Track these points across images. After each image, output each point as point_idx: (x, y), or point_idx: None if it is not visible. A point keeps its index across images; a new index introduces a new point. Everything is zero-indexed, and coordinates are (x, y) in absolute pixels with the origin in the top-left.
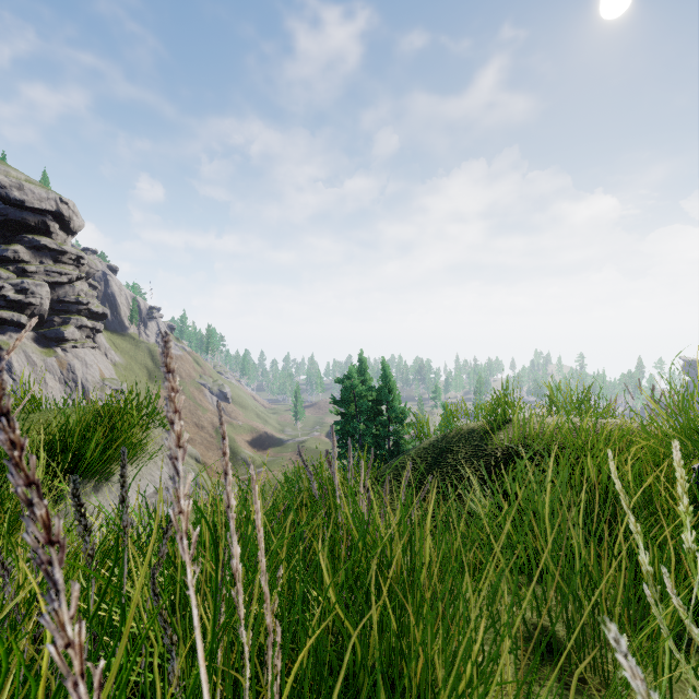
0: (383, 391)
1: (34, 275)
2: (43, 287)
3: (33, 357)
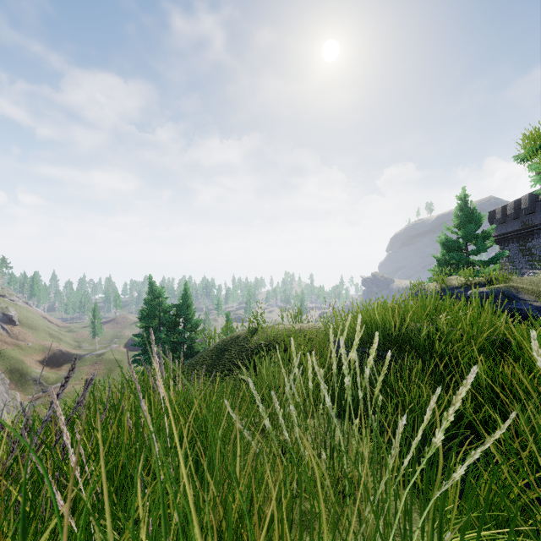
0: (178, 307)
1: None
2: None
3: None
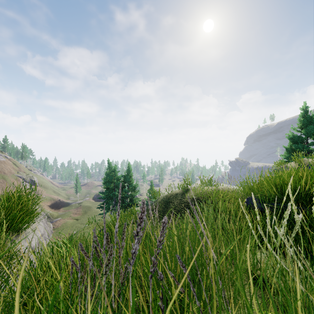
0: (125, 177)
1: None
2: None
3: None
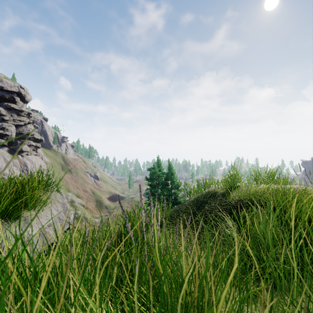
0: (169, 174)
1: (8, 121)
2: (12, 127)
3: (7, 159)
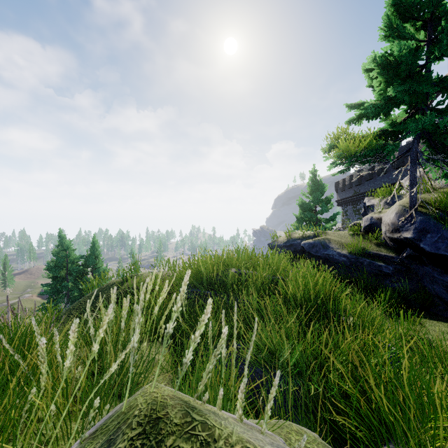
0: (86, 258)
1: None
2: None
3: None
